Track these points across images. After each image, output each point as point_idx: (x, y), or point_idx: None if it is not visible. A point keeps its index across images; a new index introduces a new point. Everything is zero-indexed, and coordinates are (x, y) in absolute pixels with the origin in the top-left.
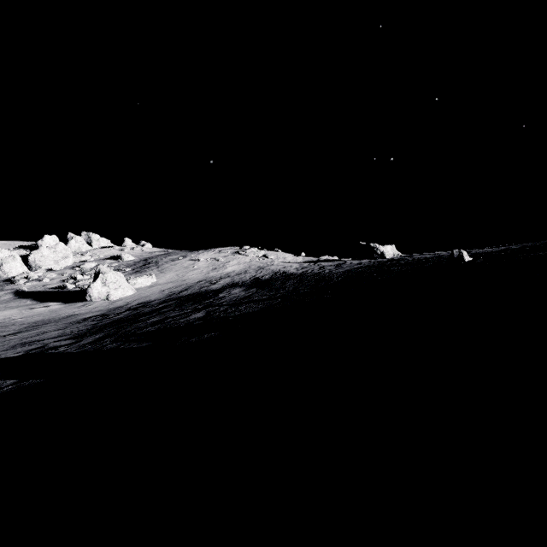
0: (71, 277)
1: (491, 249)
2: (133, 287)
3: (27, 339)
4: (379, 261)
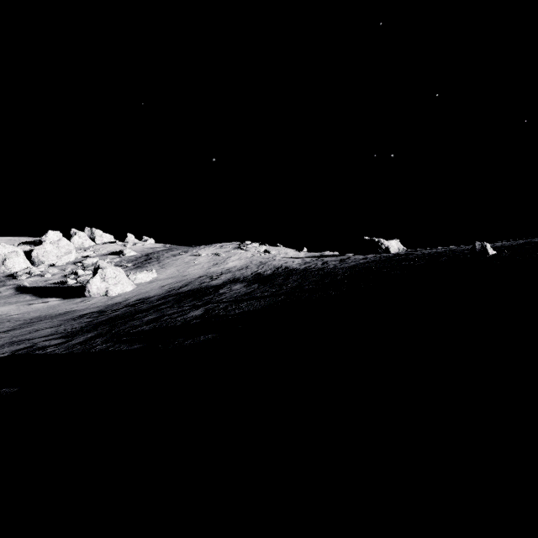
0: (72, 272)
1: (510, 243)
2: (133, 283)
3: (18, 338)
4: (386, 256)
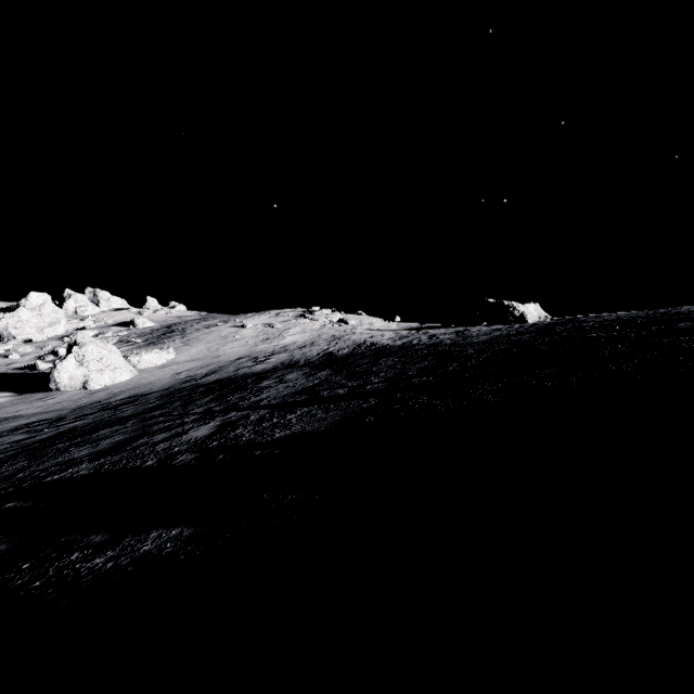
0: (53, 351)
1: None
2: (136, 367)
3: None
4: (534, 326)
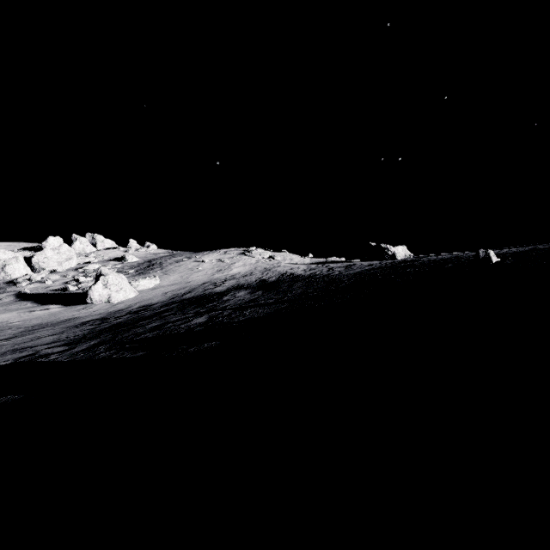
0: (74, 279)
1: (515, 250)
2: (136, 289)
3: (20, 345)
4: (392, 263)
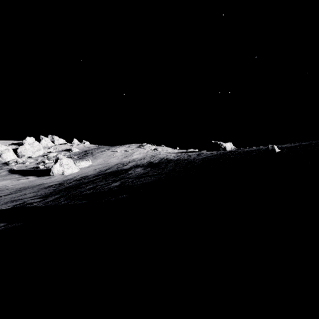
0: (42, 161)
1: (290, 145)
2: (78, 167)
3: (15, 198)
4: (223, 152)
